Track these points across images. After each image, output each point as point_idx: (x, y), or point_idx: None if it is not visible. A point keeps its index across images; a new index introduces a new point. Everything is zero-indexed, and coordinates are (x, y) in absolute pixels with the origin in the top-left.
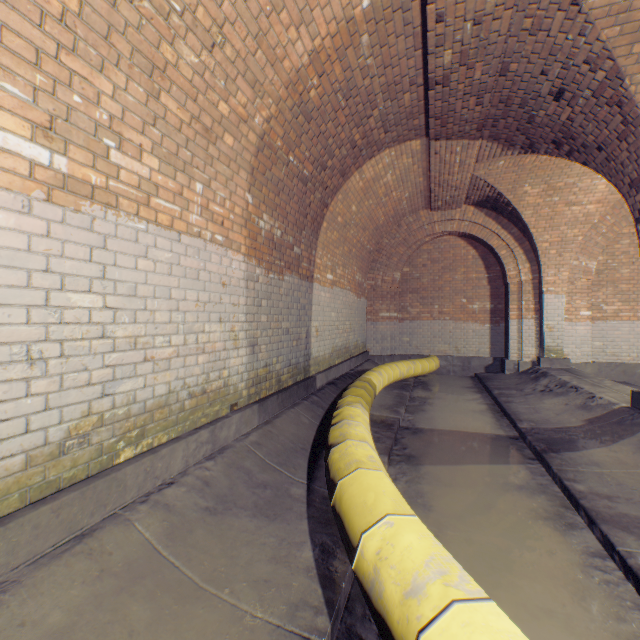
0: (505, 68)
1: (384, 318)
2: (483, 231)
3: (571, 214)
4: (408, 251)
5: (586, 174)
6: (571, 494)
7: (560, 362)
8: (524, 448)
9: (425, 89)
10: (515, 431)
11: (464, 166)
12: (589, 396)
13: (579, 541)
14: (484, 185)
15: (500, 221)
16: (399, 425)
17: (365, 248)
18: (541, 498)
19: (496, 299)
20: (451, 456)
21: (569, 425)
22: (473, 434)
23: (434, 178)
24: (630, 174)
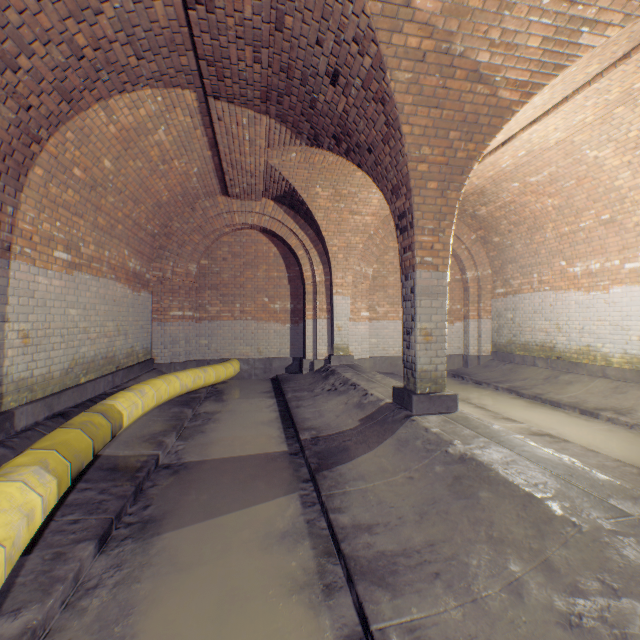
0: (281, 19)
1: (176, 318)
2: (283, 229)
3: (354, 222)
4: (206, 241)
5: (364, 186)
6: (335, 534)
7: (347, 359)
8: (302, 466)
9: (186, 8)
10: (298, 443)
11: (256, 147)
12: (364, 393)
13: (335, 619)
14: (280, 178)
15: (298, 221)
16: (157, 464)
17: (144, 228)
18: (304, 547)
19: (296, 299)
20: (211, 504)
21: (346, 428)
22: (252, 458)
23: (225, 155)
24: (392, 180)
